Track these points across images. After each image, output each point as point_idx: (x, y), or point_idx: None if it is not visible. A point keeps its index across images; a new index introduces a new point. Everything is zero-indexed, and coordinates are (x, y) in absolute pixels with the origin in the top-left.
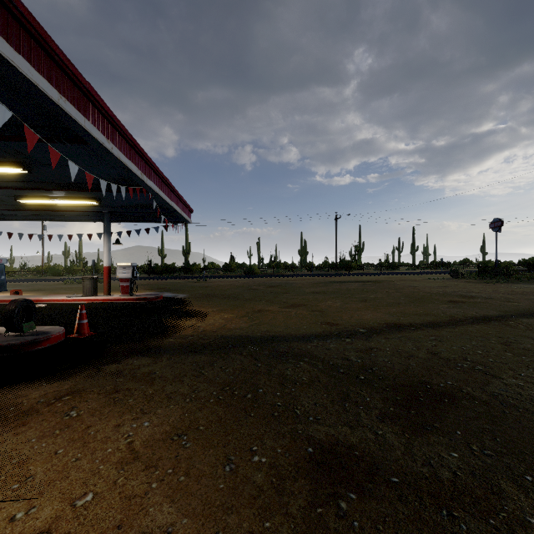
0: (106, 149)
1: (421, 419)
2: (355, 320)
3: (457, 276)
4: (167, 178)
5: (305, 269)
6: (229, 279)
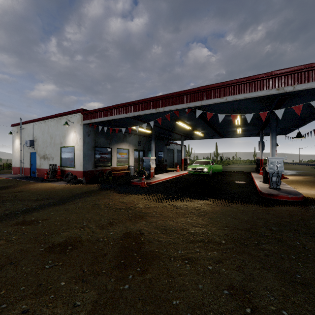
0: (128, 117)
1: None
2: None
3: None
4: (201, 86)
5: None
6: None
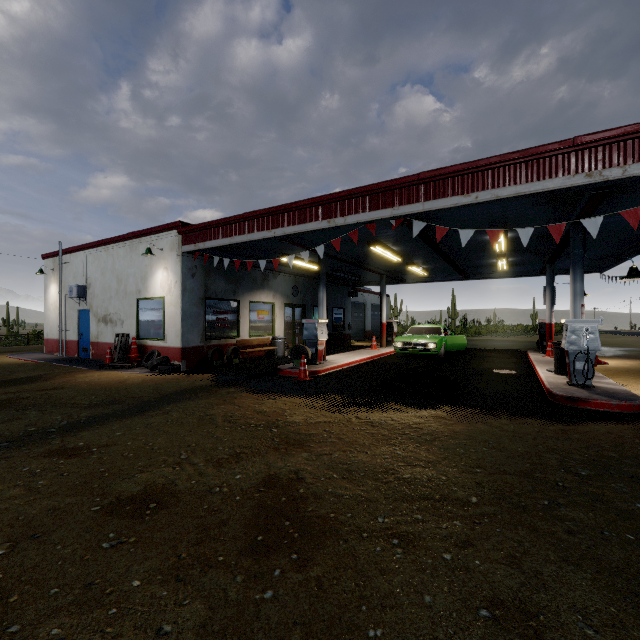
0: (272, 237)
1: (3, 401)
2: None
3: None
4: (424, 172)
5: None
6: None
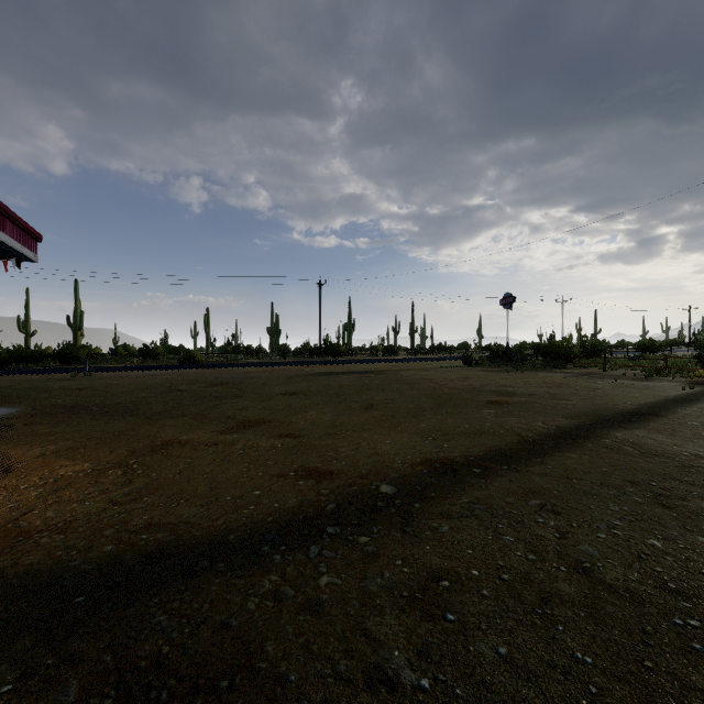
0: None
1: None
2: (364, 459)
3: (471, 363)
4: None
5: (277, 355)
6: (141, 371)
